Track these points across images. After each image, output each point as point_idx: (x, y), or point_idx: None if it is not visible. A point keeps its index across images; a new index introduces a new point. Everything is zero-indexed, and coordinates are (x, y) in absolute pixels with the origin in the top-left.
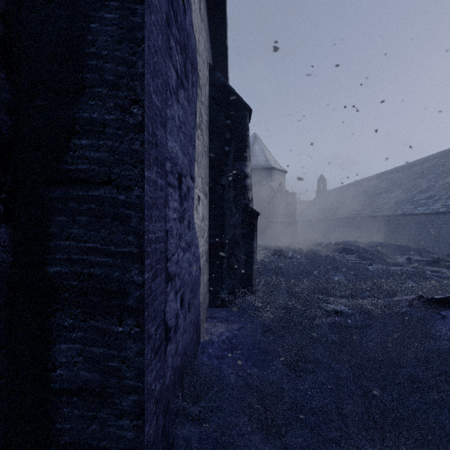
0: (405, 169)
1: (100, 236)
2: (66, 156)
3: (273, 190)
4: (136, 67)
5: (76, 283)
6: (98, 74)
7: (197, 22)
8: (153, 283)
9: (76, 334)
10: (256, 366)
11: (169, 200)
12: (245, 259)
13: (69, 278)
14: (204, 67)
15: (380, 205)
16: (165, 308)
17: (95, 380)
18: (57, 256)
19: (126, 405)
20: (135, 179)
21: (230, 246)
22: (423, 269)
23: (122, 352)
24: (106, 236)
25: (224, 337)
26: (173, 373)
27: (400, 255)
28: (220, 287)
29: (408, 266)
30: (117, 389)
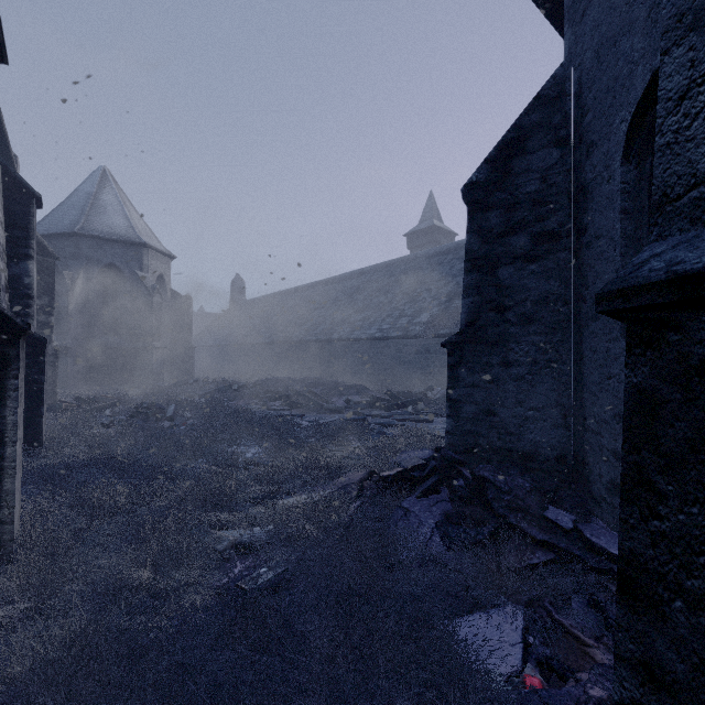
0: (341, 281)
1: None
2: None
3: (146, 288)
4: None
5: None
6: None
7: None
8: None
9: None
10: None
11: None
12: None
13: None
14: None
15: (314, 326)
16: None
17: None
18: None
19: None
20: None
21: None
22: (364, 414)
23: None
24: None
25: None
26: None
27: (338, 396)
28: None
29: (347, 412)
30: None
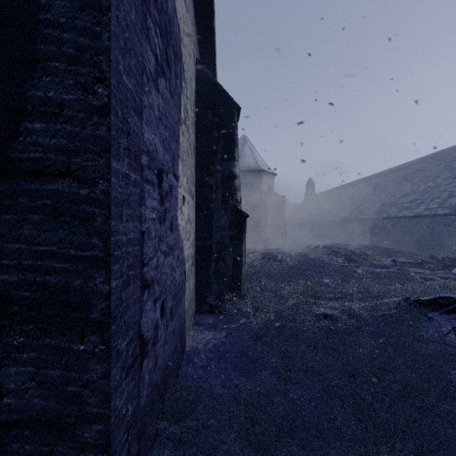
0: (390, 174)
1: (57, 238)
2: (15, 142)
3: (263, 193)
4: (101, 39)
5: (28, 294)
6: (54, 45)
7: (182, 10)
8: (124, 291)
9: (28, 354)
10: (244, 376)
11: (146, 198)
12: (234, 262)
13: (20, 287)
14: (190, 60)
15: (366, 208)
16: (140, 319)
17: (52, 409)
18: (4, 262)
19: (89, 436)
20: (100, 171)
21: (218, 249)
22: (408, 271)
23: (84, 374)
24: (64, 238)
25: (211, 345)
26: (151, 390)
27: (386, 257)
28: (207, 292)
29: (393, 268)
30: (77, 419)
